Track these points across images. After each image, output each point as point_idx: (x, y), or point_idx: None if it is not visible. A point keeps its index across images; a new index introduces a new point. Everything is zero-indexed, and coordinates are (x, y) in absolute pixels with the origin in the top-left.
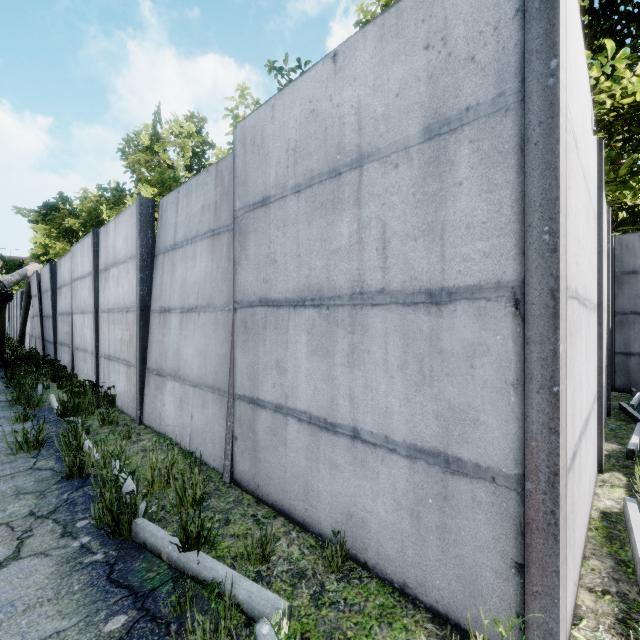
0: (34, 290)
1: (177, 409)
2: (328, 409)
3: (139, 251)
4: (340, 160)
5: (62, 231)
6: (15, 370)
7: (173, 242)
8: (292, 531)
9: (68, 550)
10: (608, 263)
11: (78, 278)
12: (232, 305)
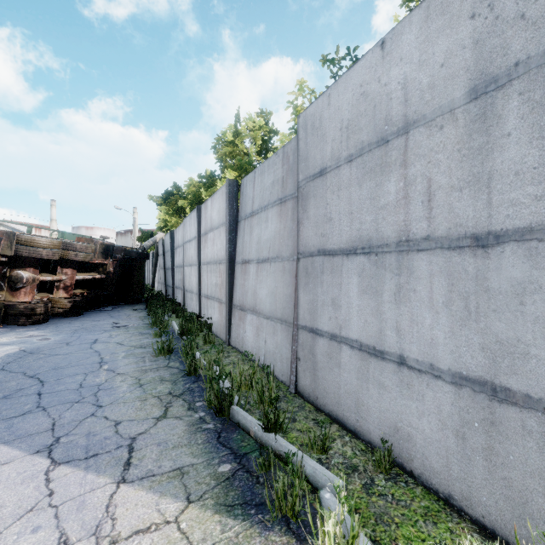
0: (160, 251)
1: (254, 335)
2: (376, 339)
3: (228, 219)
4: (387, 130)
5: (175, 209)
6: (152, 304)
7: (251, 211)
8: (345, 436)
9: (193, 418)
10: None
11: (187, 241)
12: (296, 256)
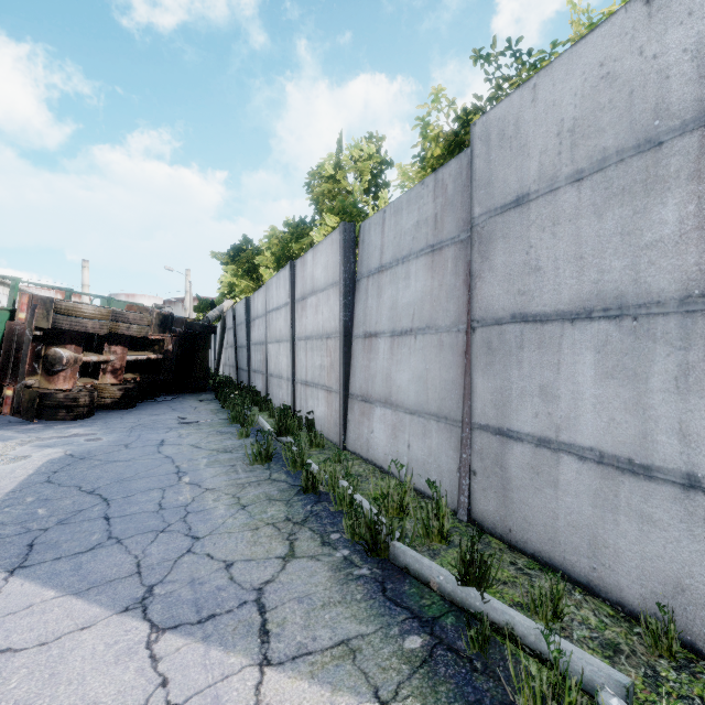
0: (229, 324)
1: (389, 437)
2: (635, 447)
3: (343, 277)
4: (660, 126)
5: (246, 270)
6: (227, 393)
7: (379, 264)
8: (573, 591)
9: (334, 559)
10: None
11: (273, 309)
12: (462, 325)
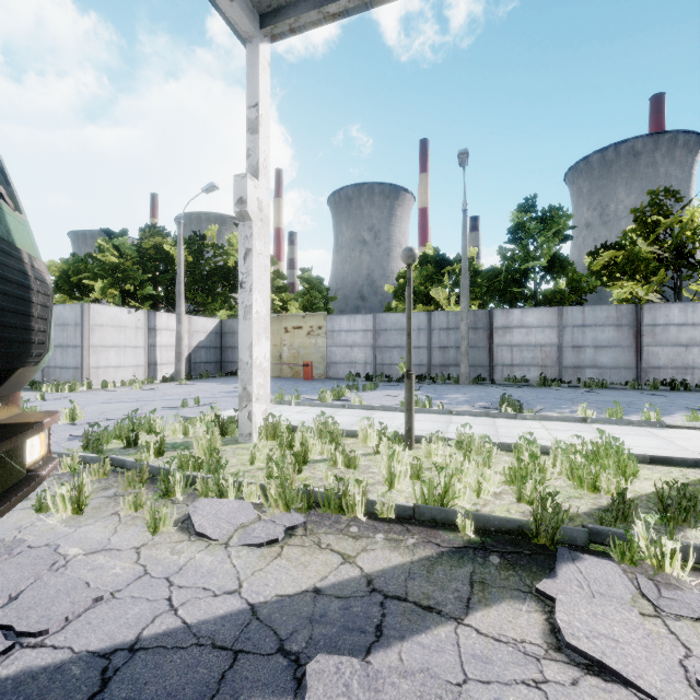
0: None
1: None
2: (63, 365)
3: None
4: (65, 323)
5: None
6: None
7: None
8: None
9: None
10: (189, 333)
11: None
12: None
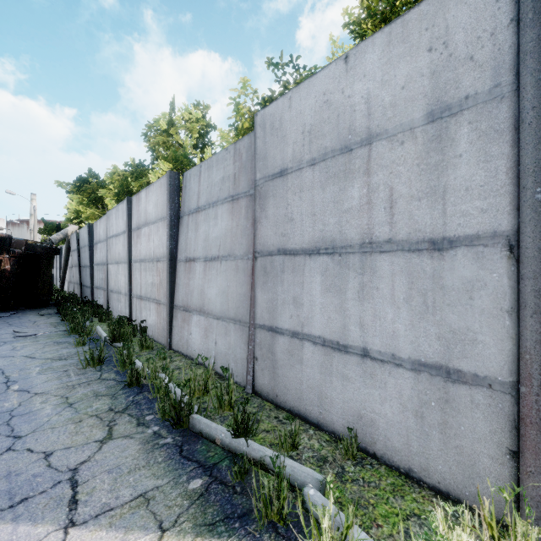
0: (73, 246)
1: (202, 337)
2: (340, 334)
3: (169, 214)
4: (351, 139)
5: (92, 199)
6: (68, 307)
7: (196, 206)
8: (309, 429)
9: (145, 435)
10: None
11: (113, 236)
12: (251, 255)
